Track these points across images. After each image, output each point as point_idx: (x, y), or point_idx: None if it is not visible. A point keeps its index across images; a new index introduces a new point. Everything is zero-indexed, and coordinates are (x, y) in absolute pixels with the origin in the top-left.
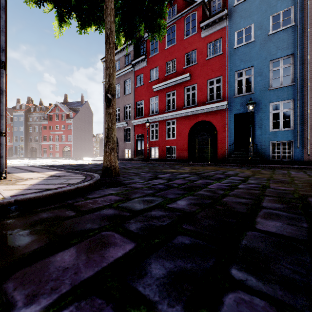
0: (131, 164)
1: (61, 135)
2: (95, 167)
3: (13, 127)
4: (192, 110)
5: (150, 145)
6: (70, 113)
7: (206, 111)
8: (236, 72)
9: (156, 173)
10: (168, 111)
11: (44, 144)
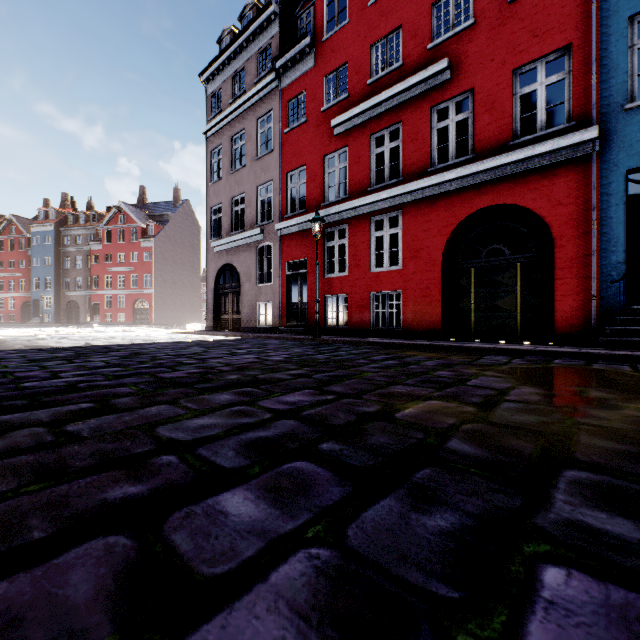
0: (263, 345)
1: (130, 275)
2: (97, 367)
3: (32, 258)
4: (458, 174)
5: (324, 289)
6: (150, 225)
7: (509, 174)
8: (632, 19)
9: (378, 516)
10: (379, 188)
11: (94, 295)
